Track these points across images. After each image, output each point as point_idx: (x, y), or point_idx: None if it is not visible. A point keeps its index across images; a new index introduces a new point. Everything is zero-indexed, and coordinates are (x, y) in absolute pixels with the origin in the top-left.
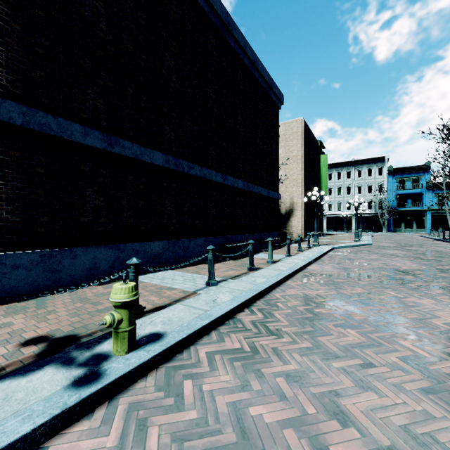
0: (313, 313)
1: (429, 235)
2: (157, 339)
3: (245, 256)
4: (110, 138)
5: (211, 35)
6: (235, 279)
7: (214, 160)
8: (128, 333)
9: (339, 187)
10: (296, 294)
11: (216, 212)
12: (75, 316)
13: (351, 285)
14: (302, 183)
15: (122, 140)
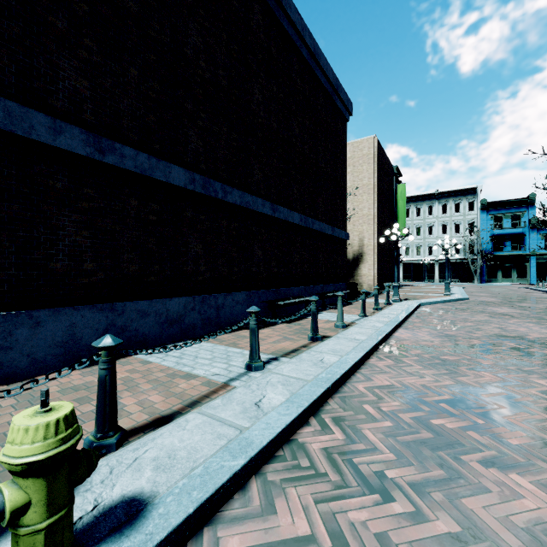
0: (431, 430)
1: (536, 287)
2: (129, 521)
3: (303, 316)
4: (99, 141)
5: (256, 9)
6: (291, 357)
7: (260, 184)
8: (44, 535)
9: (419, 226)
10: (390, 384)
11: (263, 256)
12: (1, 442)
13: (470, 366)
14: (375, 219)
15: (120, 146)
